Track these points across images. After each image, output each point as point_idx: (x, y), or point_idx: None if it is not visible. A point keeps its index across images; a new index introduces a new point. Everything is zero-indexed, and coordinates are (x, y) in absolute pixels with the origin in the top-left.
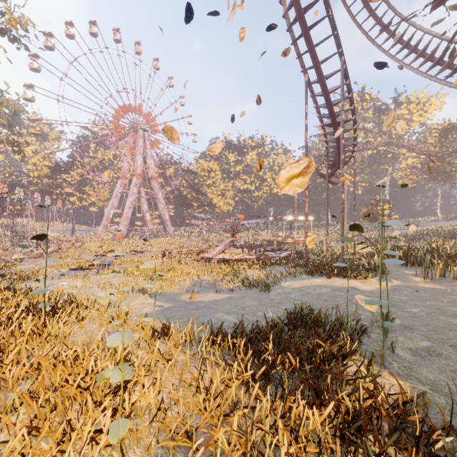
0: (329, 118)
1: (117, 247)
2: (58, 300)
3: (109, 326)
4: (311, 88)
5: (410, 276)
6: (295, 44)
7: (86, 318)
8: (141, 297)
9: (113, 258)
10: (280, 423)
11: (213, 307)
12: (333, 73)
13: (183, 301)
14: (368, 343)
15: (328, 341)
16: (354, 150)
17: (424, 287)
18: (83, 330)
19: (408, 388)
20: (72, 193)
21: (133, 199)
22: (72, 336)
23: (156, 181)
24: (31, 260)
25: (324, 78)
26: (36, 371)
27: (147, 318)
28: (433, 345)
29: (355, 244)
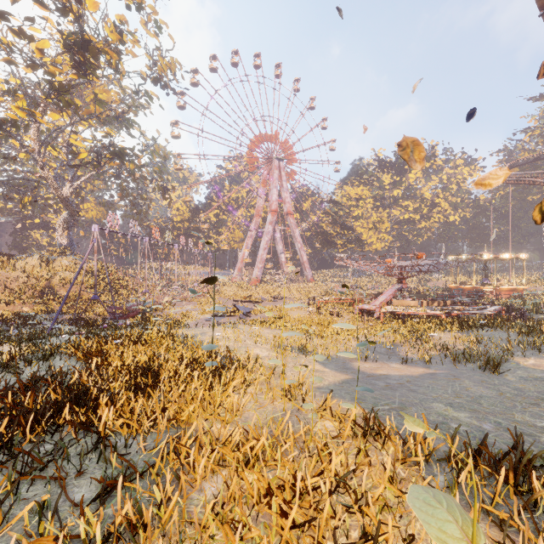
0: None
1: (253, 292)
2: (217, 355)
3: (282, 401)
4: None
5: None
6: None
7: (250, 383)
8: (303, 359)
9: (252, 305)
10: None
11: (416, 389)
12: None
13: (361, 372)
14: None
15: None
16: None
17: None
18: (253, 402)
19: None
20: (209, 236)
21: (268, 239)
22: (242, 409)
23: (292, 216)
24: (177, 304)
25: None
26: (221, 468)
27: (346, 403)
28: None
29: None
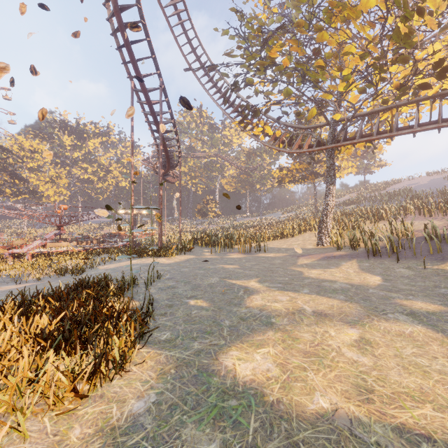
0: (155, 125)
1: None
2: None
3: None
4: (138, 95)
5: (205, 252)
6: (121, 51)
7: None
8: None
9: None
10: (15, 330)
11: (3, 293)
12: (154, 89)
13: None
14: (134, 290)
15: (92, 288)
16: (179, 156)
17: (207, 258)
18: None
19: (138, 304)
20: None
21: None
22: None
23: None
24: None
25: (147, 91)
26: None
27: None
28: (176, 284)
29: (116, 220)
